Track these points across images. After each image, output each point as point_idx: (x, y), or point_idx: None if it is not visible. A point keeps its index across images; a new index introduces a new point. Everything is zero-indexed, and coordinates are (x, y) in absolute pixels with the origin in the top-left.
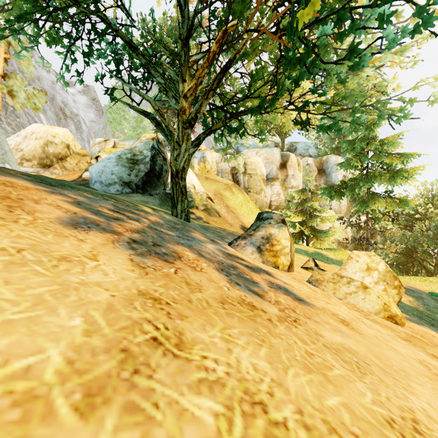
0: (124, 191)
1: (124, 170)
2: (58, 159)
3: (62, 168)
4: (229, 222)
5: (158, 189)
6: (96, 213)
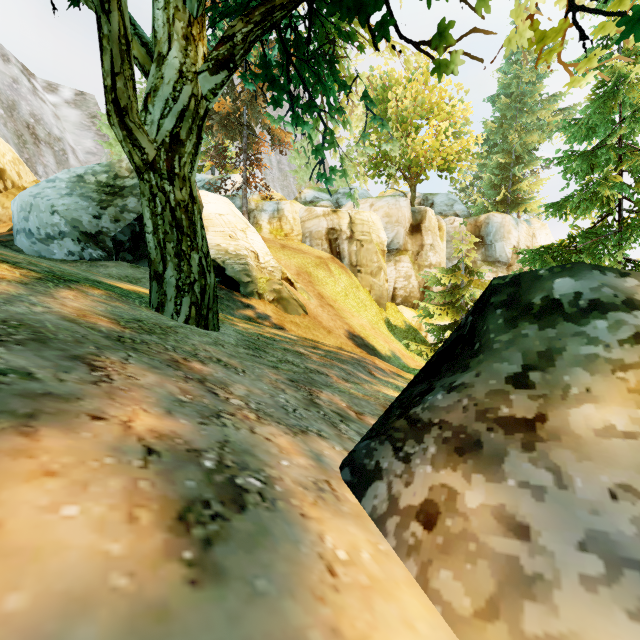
0: (86, 254)
1: (84, 205)
2: None
3: None
4: (325, 326)
5: None
6: None
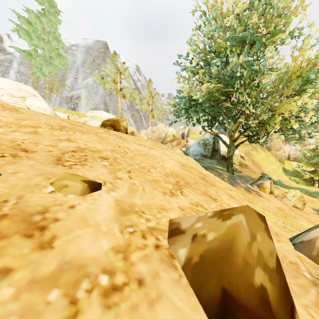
0: (202, 158)
1: (202, 149)
2: (170, 142)
3: (171, 145)
4: (254, 171)
5: (215, 155)
6: (220, 177)
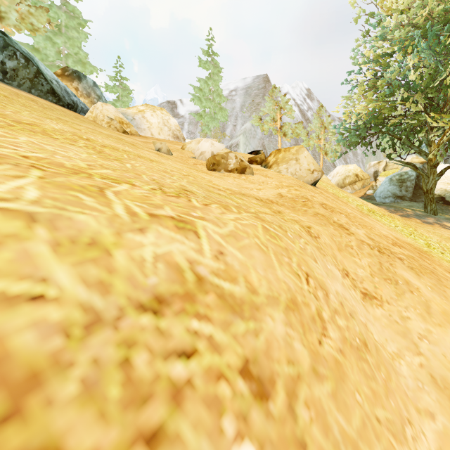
0: (395, 200)
1: (395, 188)
2: (350, 185)
3: (353, 189)
4: None
5: (422, 196)
6: (391, 211)
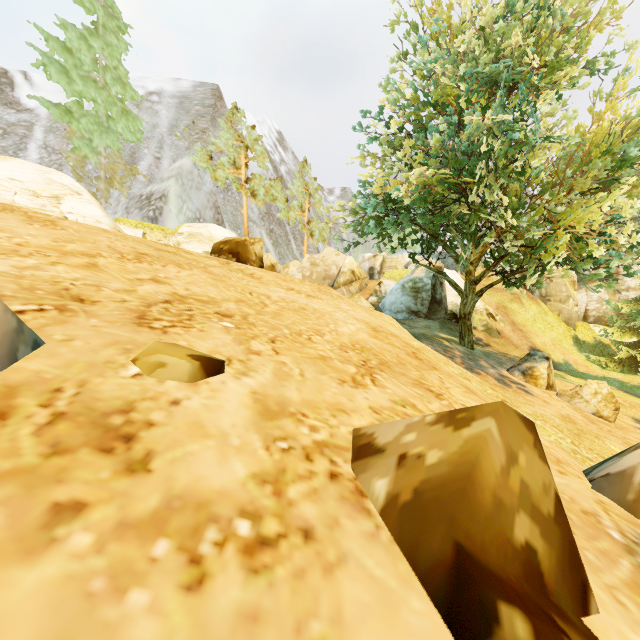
0: (409, 317)
1: (410, 299)
2: (346, 285)
3: (349, 292)
4: (514, 343)
5: (437, 312)
6: (446, 356)
